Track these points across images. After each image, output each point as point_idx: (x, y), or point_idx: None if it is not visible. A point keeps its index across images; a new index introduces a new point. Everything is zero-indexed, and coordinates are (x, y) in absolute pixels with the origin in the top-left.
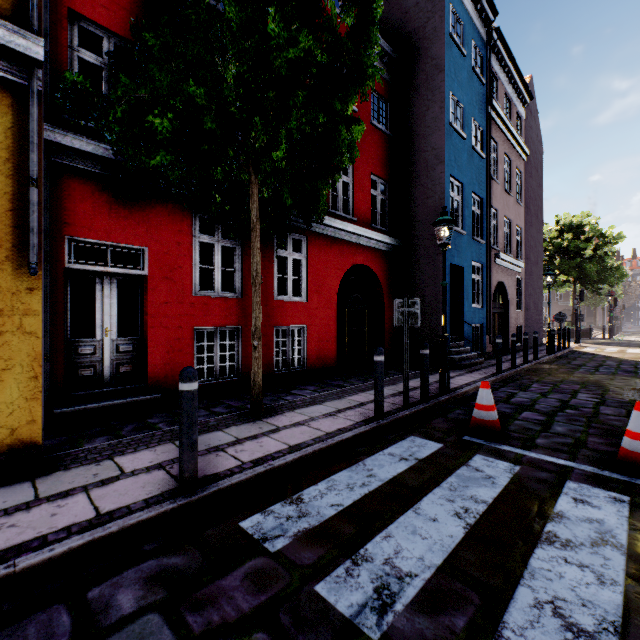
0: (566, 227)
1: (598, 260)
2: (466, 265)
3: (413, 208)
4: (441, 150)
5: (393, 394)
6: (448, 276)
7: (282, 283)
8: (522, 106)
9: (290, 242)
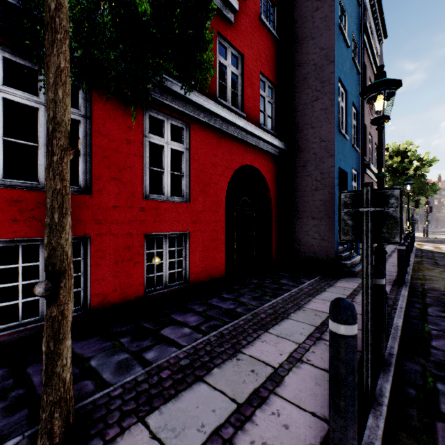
0: (394, 153)
1: (419, 177)
2: (349, 171)
3: (300, 112)
4: (331, 49)
5: (312, 336)
6: (337, 179)
7: (173, 190)
8: (378, 43)
9: (168, 127)
